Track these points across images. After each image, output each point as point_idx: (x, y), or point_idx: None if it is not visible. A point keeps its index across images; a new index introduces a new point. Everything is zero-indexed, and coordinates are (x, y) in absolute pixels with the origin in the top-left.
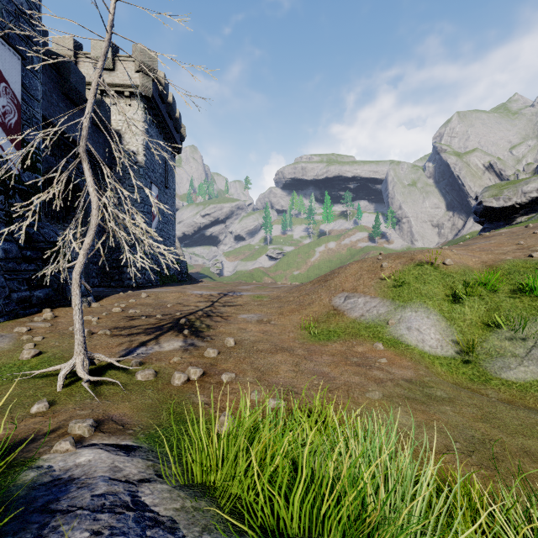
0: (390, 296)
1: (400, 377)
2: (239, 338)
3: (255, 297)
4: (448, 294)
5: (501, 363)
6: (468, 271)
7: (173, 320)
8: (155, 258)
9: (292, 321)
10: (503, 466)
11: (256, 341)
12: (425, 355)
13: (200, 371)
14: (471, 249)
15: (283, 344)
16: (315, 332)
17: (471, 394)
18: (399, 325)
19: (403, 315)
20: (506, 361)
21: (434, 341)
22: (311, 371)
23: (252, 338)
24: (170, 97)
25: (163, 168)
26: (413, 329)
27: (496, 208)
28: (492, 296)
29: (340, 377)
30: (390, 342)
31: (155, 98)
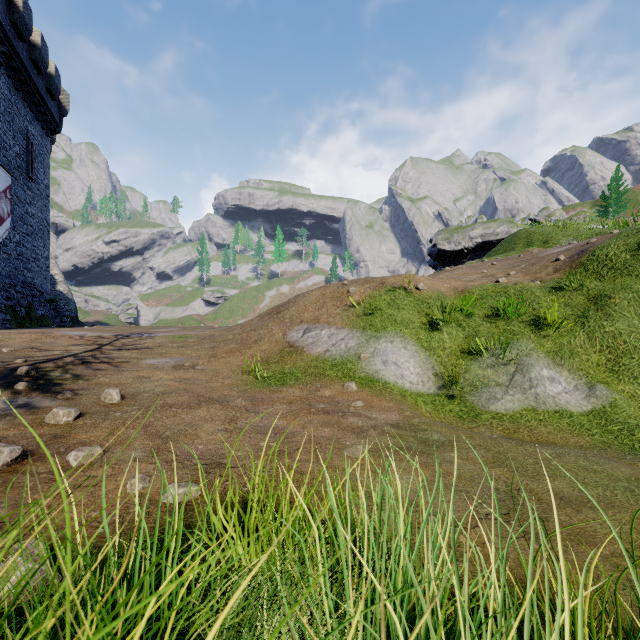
0: (360, 325)
1: (384, 422)
2: (133, 390)
3: (175, 337)
4: (424, 321)
5: (487, 394)
6: (442, 296)
7: (2, 370)
8: (4, 286)
9: (229, 364)
10: (551, 528)
11: (165, 393)
12: (407, 393)
13: (12, 452)
14: (439, 277)
15: (213, 393)
16: (264, 375)
17: (470, 433)
18: (374, 360)
19: (378, 347)
20: (492, 392)
21: (414, 376)
22: (256, 428)
23: (159, 389)
24: (36, 36)
25: (23, 146)
26: (390, 364)
27: (448, 251)
28: (469, 321)
29: (303, 432)
30: (364, 381)
31: (2, 24)
